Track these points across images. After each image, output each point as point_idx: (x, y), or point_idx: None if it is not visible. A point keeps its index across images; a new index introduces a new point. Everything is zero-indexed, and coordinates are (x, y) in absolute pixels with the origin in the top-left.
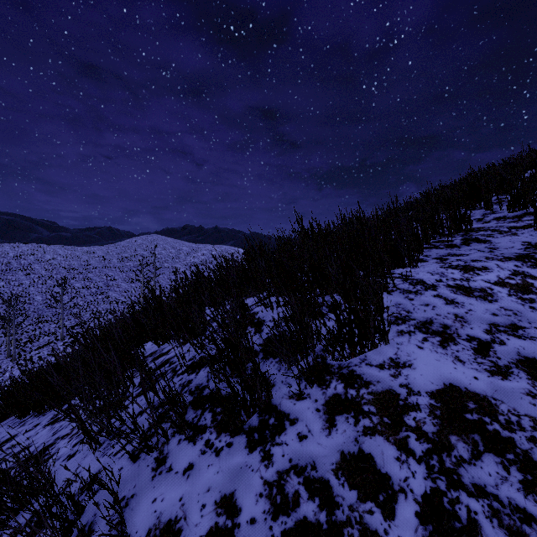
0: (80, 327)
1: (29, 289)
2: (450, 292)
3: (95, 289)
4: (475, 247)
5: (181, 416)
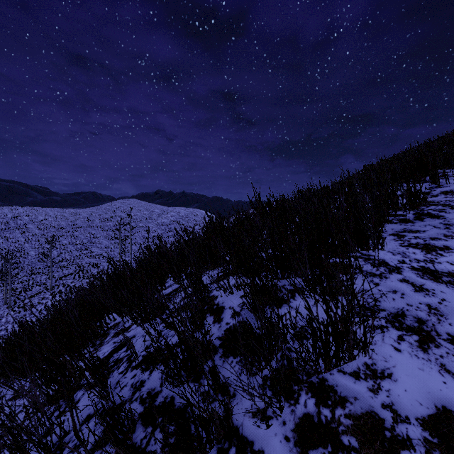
0: (66, 278)
1: (24, 245)
2: (417, 276)
3: (80, 246)
4: (429, 222)
5: (126, 442)
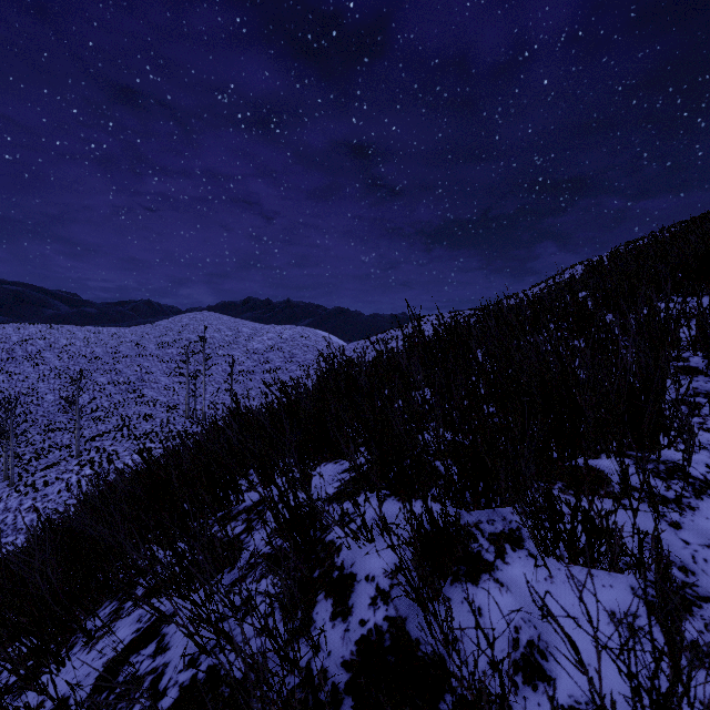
0: (102, 439)
1: (38, 385)
2: None
3: (125, 386)
4: None
5: None
